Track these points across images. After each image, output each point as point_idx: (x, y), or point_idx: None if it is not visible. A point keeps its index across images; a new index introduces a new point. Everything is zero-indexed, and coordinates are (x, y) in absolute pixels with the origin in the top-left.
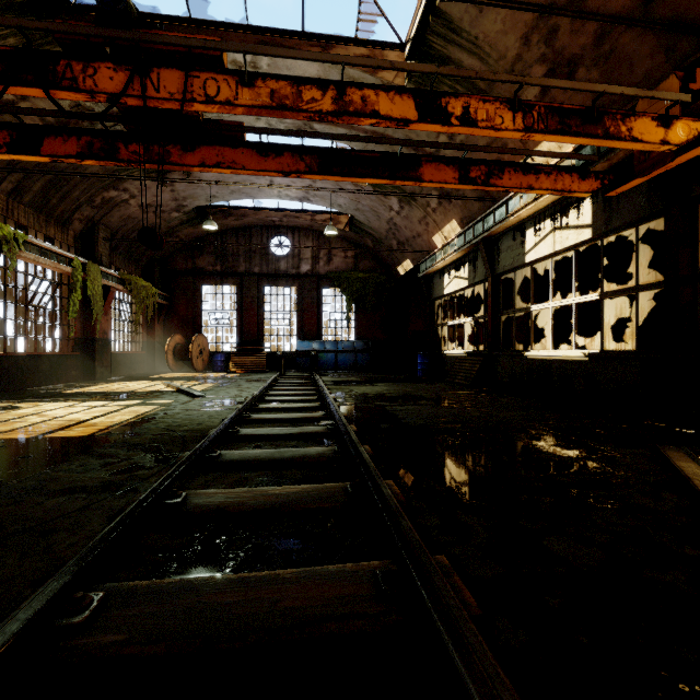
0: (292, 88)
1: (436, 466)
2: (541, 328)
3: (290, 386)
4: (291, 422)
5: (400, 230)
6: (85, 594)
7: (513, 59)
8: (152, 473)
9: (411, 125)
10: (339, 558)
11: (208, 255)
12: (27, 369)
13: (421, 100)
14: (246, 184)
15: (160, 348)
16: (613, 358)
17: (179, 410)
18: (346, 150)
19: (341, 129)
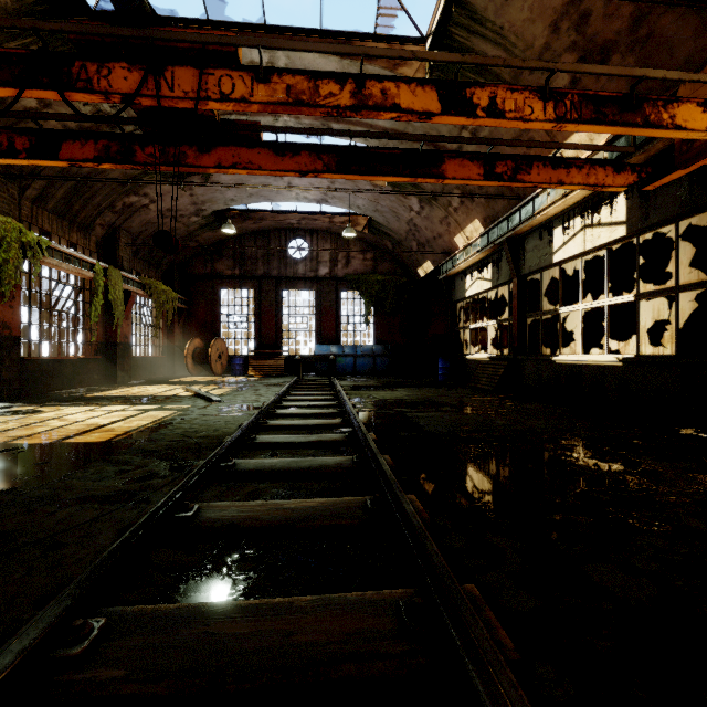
0: (309, 82)
1: (461, 479)
2: (569, 331)
3: (308, 391)
4: (308, 429)
5: (421, 231)
6: (86, 621)
7: (541, 48)
8: (166, 482)
9: (434, 118)
10: (358, 583)
11: (227, 259)
12: (51, 373)
13: (445, 91)
14: (264, 187)
15: (179, 352)
16: (649, 363)
17: (197, 415)
18: (365, 147)
19: (360, 128)
